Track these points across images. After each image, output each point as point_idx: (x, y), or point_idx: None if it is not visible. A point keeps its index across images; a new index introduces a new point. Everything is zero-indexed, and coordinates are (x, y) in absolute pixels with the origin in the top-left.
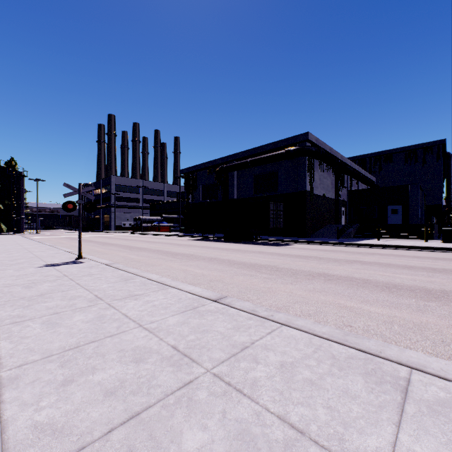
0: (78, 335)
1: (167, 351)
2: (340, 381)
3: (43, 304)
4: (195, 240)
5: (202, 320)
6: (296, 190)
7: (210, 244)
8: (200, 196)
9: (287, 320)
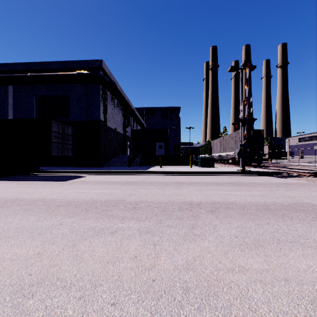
0: None
1: None
2: None
3: None
4: None
5: None
6: (89, 118)
7: None
8: None
9: None
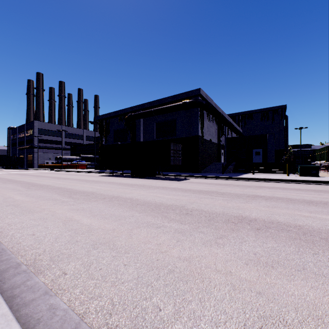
0: None
1: None
2: None
3: None
4: (106, 176)
5: None
6: (190, 135)
7: (118, 180)
8: (112, 139)
9: None
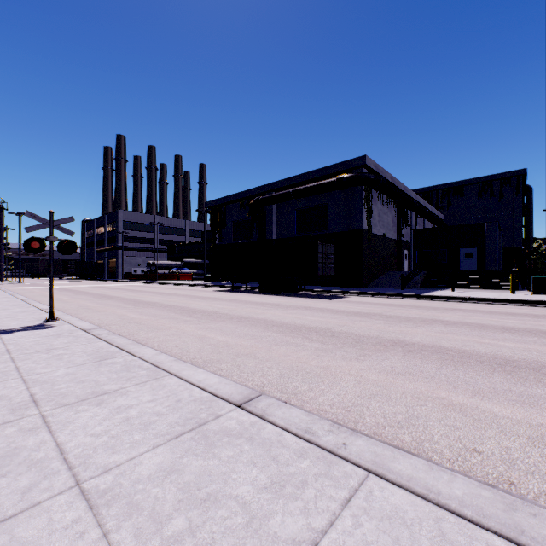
0: None
1: None
2: None
3: None
4: (223, 291)
5: (209, 463)
6: (350, 228)
7: (242, 297)
8: (230, 236)
9: (376, 458)
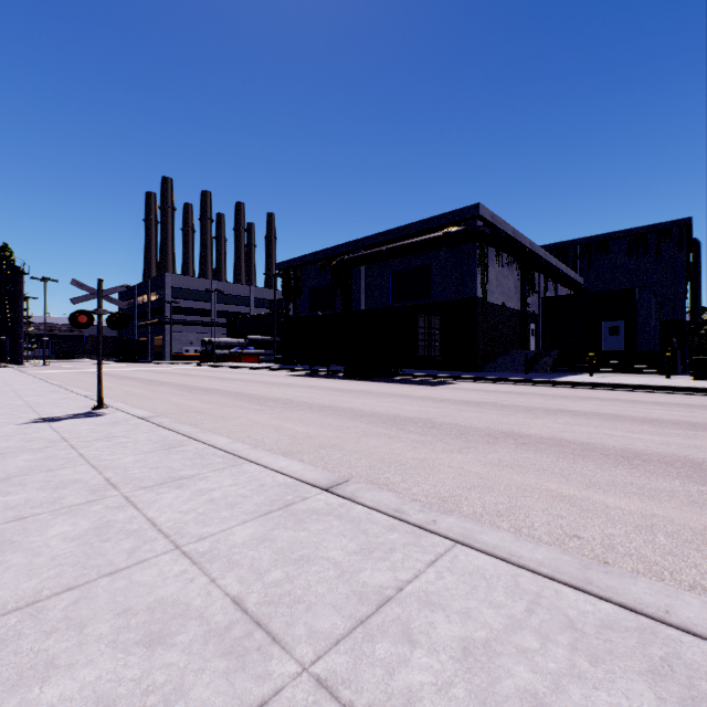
0: (44, 571)
1: (220, 612)
2: (601, 698)
3: (1, 499)
4: (299, 376)
5: (299, 534)
6: (459, 296)
7: (323, 383)
8: (308, 306)
9: (465, 532)
